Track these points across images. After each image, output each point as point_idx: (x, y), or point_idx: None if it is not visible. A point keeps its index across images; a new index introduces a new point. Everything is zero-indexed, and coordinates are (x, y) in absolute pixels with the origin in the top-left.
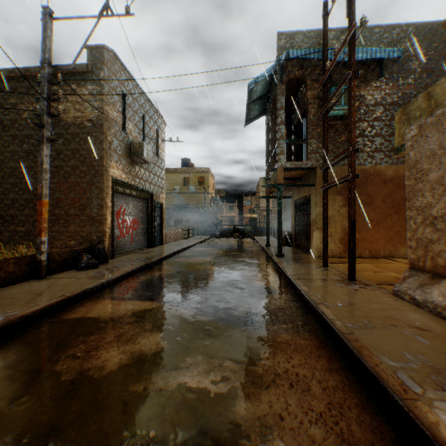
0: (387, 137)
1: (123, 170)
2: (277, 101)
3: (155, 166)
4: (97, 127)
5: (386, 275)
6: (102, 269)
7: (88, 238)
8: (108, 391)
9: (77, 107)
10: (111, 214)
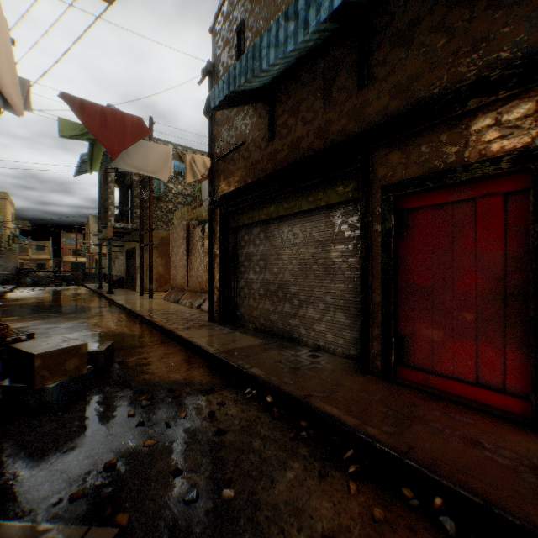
0: None
1: None
2: (109, 176)
3: None
4: None
5: None
6: None
7: None
8: (32, 327)
9: None
10: None
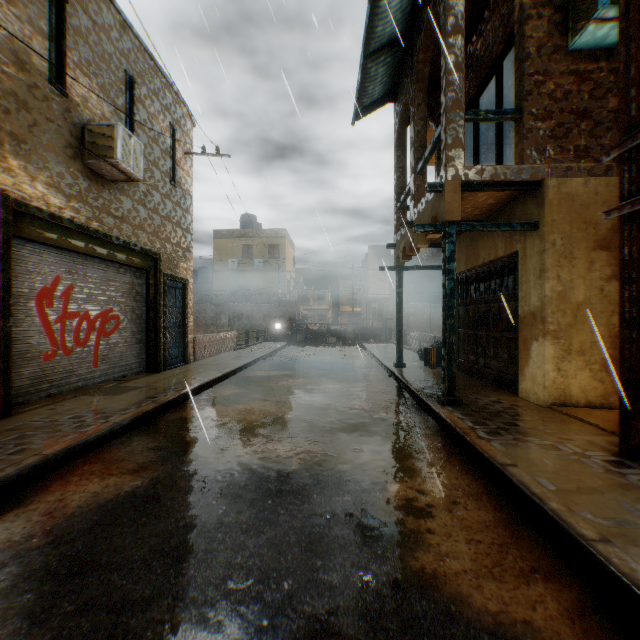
0: None
1: (56, 186)
2: (446, 13)
3: (167, 200)
4: None
5: None
6: None
7: None
8: None
9: None
10: (1, 295)
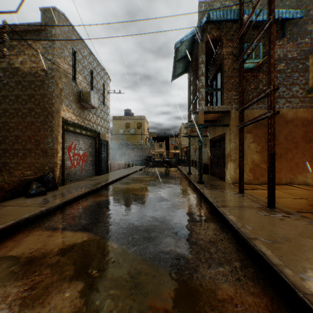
0: (288, 86)
1: (73, 113)
2: (199, 57)
3: (102, 111)
4: (50, 76)
5: (299, 202)
6: (49, 196)
7: (42, 169)
8: None
9: (33, 59)
10: (62, 148)
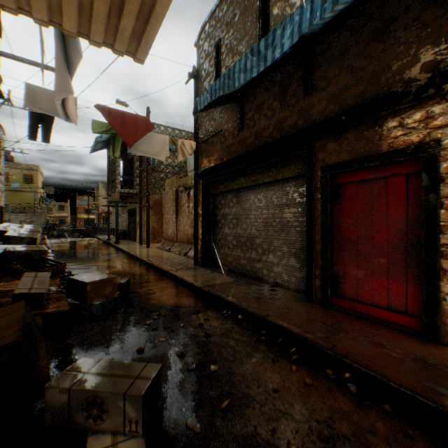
0: None
1: None
2: None
3: None
4: None
5: None
6: None
7: None
8: (67, 267)
9: None
10: None
